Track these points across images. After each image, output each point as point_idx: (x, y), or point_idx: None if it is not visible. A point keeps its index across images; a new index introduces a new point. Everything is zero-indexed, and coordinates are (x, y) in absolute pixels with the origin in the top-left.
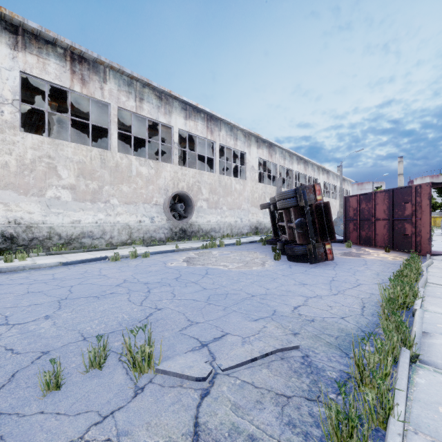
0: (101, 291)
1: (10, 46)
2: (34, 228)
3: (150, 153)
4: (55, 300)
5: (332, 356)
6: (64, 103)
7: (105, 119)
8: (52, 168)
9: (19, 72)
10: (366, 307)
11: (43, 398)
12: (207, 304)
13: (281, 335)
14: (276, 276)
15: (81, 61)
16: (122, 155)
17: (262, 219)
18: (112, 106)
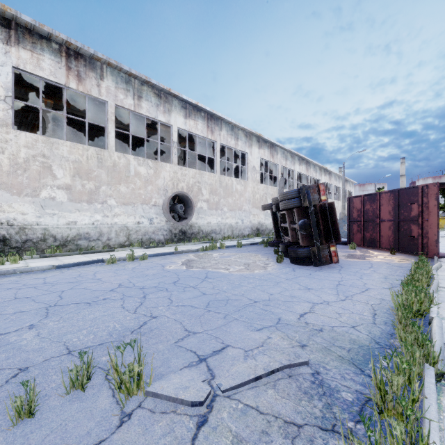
0: (94, 296)
1: (2, 40)
2: (27, 230)
3: (150, 153)
4: (43, 307)
5: (346, 373)
6: (60, 101)
7: (102, 118)
8: (46, 167)
9: (12, 67)
10: (377, 315)
11: (12, 429)
12: (206, 311)
13: (287, 347)
14: (279, 280)
15: (77, 57)
16: (120, 155)
17: (264, 220)
18: (110, 104)
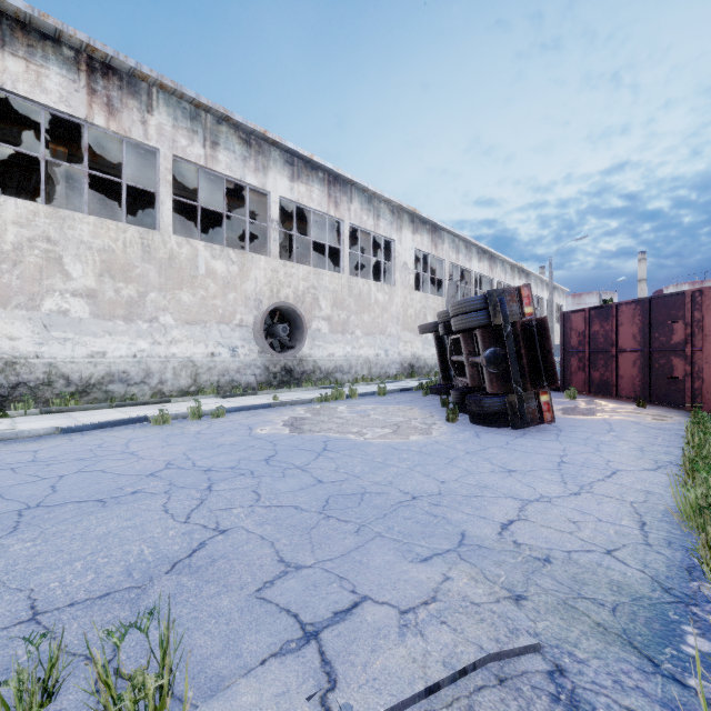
0: (116, 487)
1: None
2: (19, 366)
3: (235, 242)
4: (13, 510)
5: (622, 672)
6: (80, 150)
7: (153, 179)
8: (53, 259)
9: None
10: (648, 525)
11: None
12: (323, 517)
13: (486, 602)
14: (455, 454)
15: (107, 72)
16: (181, 240)
17: (421, 351)
18: (164, 154)
